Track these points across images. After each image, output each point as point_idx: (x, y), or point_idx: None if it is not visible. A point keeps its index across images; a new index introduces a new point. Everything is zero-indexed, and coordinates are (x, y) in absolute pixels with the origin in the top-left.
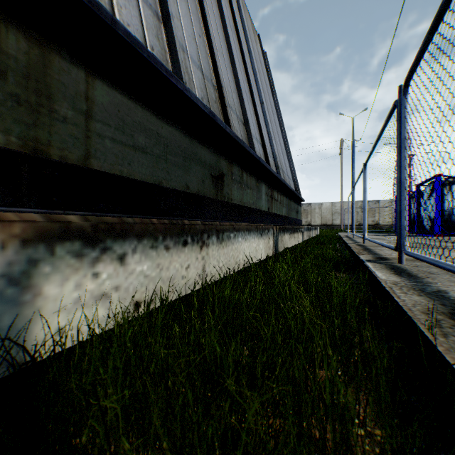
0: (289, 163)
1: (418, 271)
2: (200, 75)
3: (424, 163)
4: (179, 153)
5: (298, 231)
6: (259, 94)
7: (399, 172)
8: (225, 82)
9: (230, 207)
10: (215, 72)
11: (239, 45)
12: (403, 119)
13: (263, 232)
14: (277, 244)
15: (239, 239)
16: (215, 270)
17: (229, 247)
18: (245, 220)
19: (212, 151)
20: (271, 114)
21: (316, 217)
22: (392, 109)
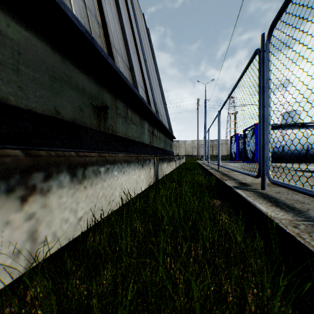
0: (165, 111)
1: (289, 200)
2: (82, 4)
3: (302, 94)
4: (43, 70)
5: (173, 160)
6: (143, 54)
7: (262, 109)
8: (112, 27)
9: (114, 138)
10: (100, 10)
11: (127, 9)
12: (267, 61)
13: (144, 162)
14: (157, 173)
15: (115, 173)
16: (66, 226)
17: (97, 185)
18: (130, 151)
19: (94, 80)
20: (152, 72)
21: (182, 150)
22: (252, 58)
